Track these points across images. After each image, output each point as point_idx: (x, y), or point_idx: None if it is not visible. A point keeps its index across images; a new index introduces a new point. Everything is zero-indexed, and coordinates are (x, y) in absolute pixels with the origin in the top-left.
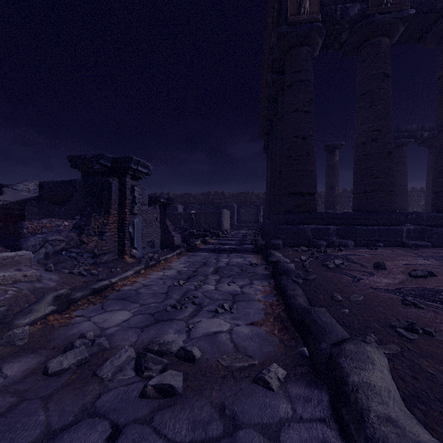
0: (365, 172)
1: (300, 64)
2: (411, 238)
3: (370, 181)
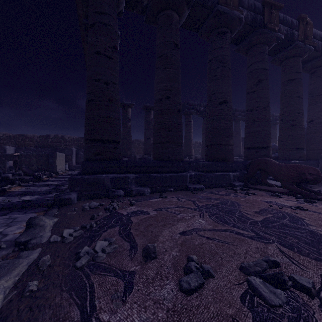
0: (161, 125)
1: (102, 5)
2: (192, 182)
3: (165, 133)
